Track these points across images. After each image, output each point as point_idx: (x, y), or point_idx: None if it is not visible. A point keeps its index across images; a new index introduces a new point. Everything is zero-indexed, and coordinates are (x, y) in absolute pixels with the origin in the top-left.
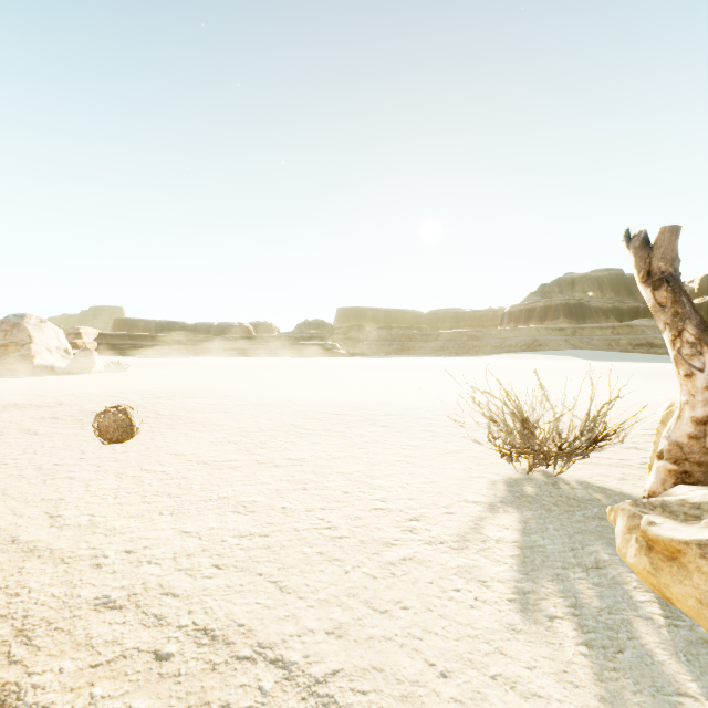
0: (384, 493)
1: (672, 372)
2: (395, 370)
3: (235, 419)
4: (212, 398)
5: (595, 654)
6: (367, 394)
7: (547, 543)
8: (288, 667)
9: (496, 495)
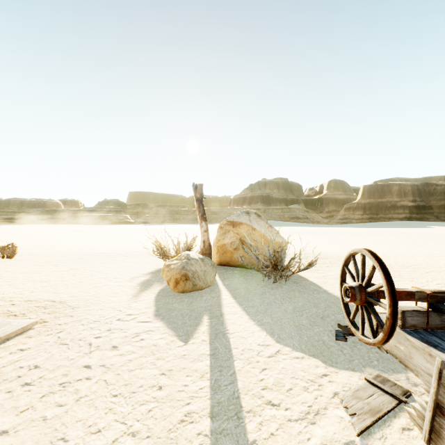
0: (108, 274)
1: (293, 231)
2: (160, 231)
3: (43, 257)
4: (27, 249)
5: (140, 291)
6: (131, 244)
7: (153, 279)
8: (55, 301)
9: (151, 271)
